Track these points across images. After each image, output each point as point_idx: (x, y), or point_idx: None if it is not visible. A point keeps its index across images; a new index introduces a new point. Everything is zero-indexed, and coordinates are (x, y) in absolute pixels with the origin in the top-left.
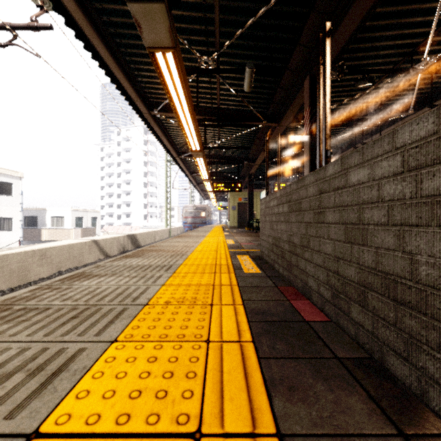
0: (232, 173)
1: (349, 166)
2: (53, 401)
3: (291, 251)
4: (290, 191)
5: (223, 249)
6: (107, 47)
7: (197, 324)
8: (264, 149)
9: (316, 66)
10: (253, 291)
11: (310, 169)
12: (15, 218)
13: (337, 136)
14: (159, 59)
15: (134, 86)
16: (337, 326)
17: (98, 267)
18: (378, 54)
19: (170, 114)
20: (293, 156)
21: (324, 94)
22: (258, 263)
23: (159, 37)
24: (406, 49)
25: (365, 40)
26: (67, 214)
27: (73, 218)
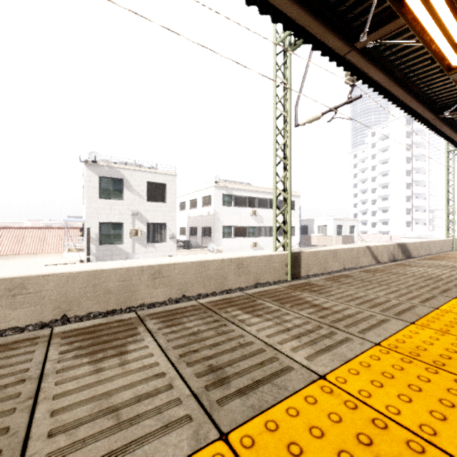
0: None
1: None
2: (454, 295)
3: None
4: None
5: None
6: (402, 88)
7: None
8: None
9: None
10: None
11: None
12: (296, 226)
13: None
14: None
15: (421, 100)
16: None
17: (409, 262)
18: None
19: None
20: None
21: None
22: None
23: None
24: None
25: None
26: (329, 223)
27: (334, 226)
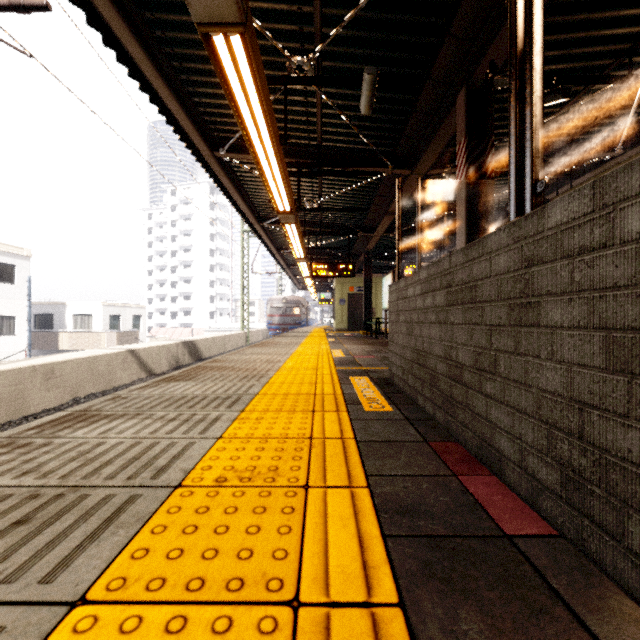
0: (340, 250)
1: (623, 195)
2: None
3: (451, 377)
4: (450, 267)
5: (327, 365)
6: (140, 43)
7: (274, 543)
8: (388, 211)
9: (509, 22)
10: (385, 453)
11: (467, 238)
12: (19, 316)
13: (500, 192)
14: (219, 48)
15: (188, 111)
16: (579, 553)
17: (115, 400)
18: (576, 54)
19: (245, 155)
20: (432, 223)
21: (531, 68)
22: (385, 392)
23: (217, 3)
24: (622, 44)
25: (557, 27)
26: (96, 311)
27: (105, 316)
